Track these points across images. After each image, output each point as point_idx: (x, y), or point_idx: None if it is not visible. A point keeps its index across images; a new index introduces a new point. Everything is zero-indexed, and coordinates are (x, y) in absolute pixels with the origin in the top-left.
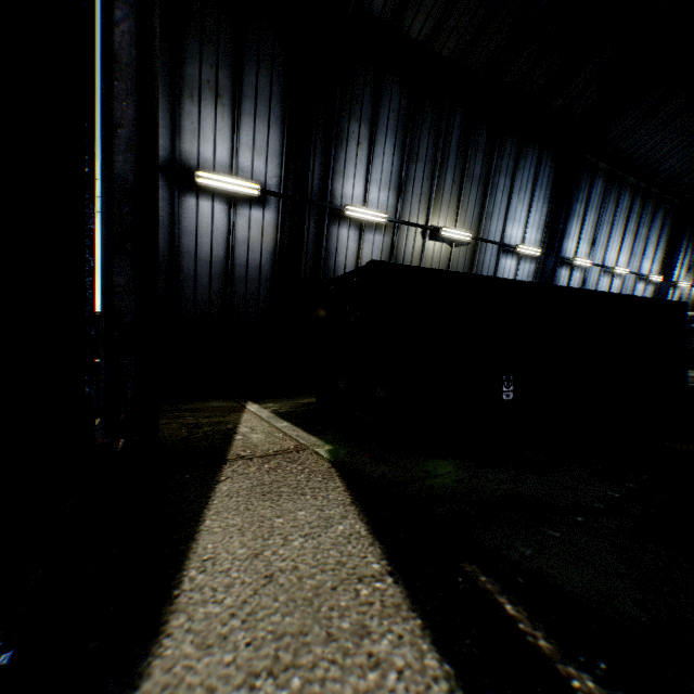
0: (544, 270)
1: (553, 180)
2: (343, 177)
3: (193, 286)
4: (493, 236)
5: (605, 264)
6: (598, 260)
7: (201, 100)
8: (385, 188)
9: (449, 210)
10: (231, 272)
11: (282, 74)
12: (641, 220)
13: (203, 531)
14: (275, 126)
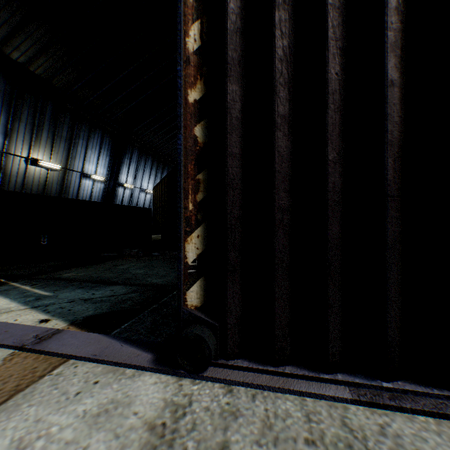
0: (109, 188)
1: (112, 146)
2: None
3: None
4: (78, 168)
5: (143, 187)
6: (139, 185)
7: None
8: None
9: (46, 151)
10: None
11: None
12: (158, 170)
13: None
14: None
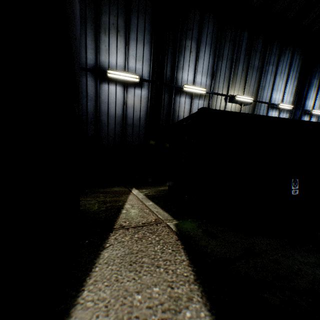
0: (294, 117)
1: (300, 66)
2: (182, 70)
3: (107, 129)
4: (265, 99)
5: None
6: None
7: (109, 34)
8: (205, 75)
9: (240, 86)
10: (125, 122)
11: (150, 17)
12: None
13: (78, 305)
14: (147, 45)
